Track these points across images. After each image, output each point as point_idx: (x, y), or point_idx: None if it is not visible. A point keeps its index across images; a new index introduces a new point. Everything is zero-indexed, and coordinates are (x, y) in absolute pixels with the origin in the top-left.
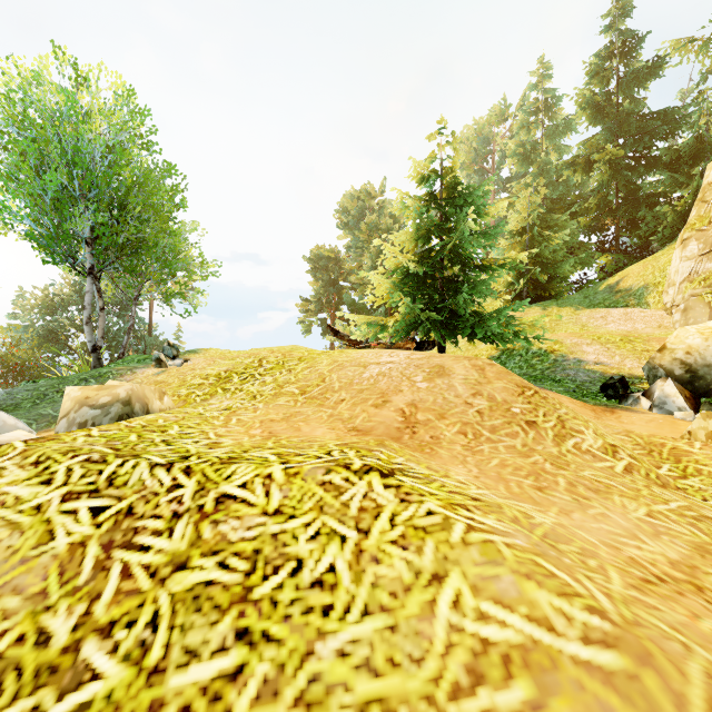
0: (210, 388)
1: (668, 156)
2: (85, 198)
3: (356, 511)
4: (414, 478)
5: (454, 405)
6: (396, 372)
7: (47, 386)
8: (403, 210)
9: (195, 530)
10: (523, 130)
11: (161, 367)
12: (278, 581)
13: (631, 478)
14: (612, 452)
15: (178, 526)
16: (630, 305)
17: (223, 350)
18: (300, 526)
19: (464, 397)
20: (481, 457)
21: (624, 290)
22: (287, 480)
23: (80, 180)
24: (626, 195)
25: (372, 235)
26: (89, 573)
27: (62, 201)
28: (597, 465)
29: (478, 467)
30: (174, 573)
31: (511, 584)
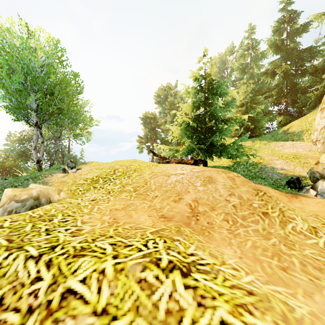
0: (87, 186)
1: (311, 69)
2: (33, 89)
3: (164, 313)
4: (204, 274)
5: (219, 201)
6: (185, 180)
7: (8, 183)
8: (186, 94)
9: None
10: (241, 58)
11: (65, 173)
12: None
13: None
14: (314, 232)
15: (28, 324)
16: (294, 140)
17: (99, 162)
18: None
19: (224, 196)
20: (240, 240)
21: (291, 133)
22: (115, 275)
23: (30, 80)
24: (291, 87)
25: (171, 107)
26: None
27: (21, 91)
28: (308, 242)
29: (240, 249)
30: None
31: None
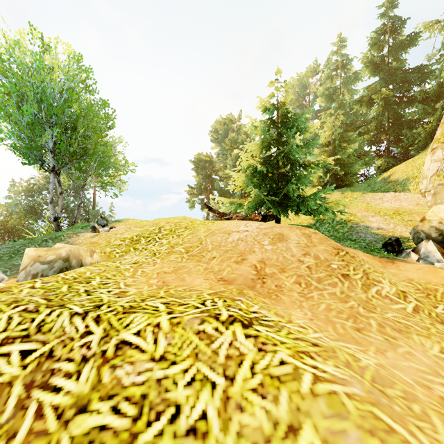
0: (126, 248)
1: (420, 96)
2: (49, 122)
3: (224, 358)
4: (267, 327)
5: (291, 262)
6: (250, 238)
7: (20, 245)
8: (253, 130)
9: (97, 374)
10: (328, 80)
11: (95, 232)
12: (159, 427)
13: (419, 317)
14: (403, 296)
15: (84, 370)
16: (397, 190)
17: (137, 220)
18: (180, 372)
19: (297, 256)
20: (312, 302)
21: (393, 181)
22: (171, 328)
23: (46, 111)
24: (394, 120)
25: (233, 146)
26: (11, 411)
27: (34, 124)
28: (394, 307)
29: (311, 311)
30: (76, 416)
31: (357, 441)
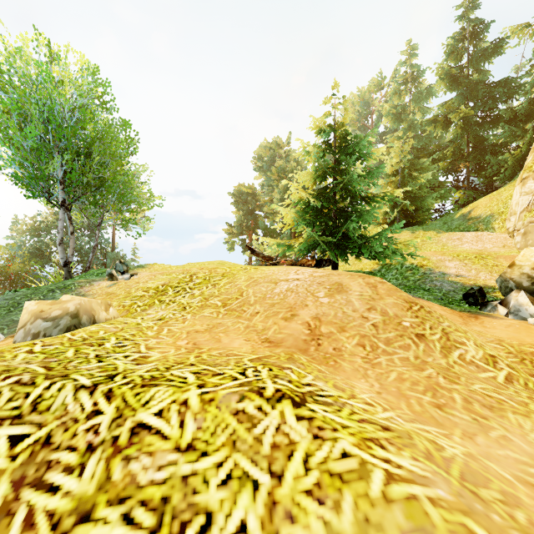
0: (149, 300)
1: (507, 115)
2: (57, 147)
3: (269, 448)
4: (325, 406)
5: (352, 319)
6: (302, 288)
7: (22, 296)
8: (305, 156)
9: (105, 468)
10: (395, 96)
11: (113, 280)
12: None
13: (514, 389)
14: (492, 362)
15: (90, 462)
16: (479, 229)
17: (164, 265)
18: (212, 467)
19: (360, 312)
20: (380, 371)
21: (475, 218)
22: (202, 407)
23: (54, 133)
24: (475, 145)
25: (280, 176)
26: None
27: (40, 150)
28: (482, 375)
29: (379, 382)
30: (76, 526)
31: None
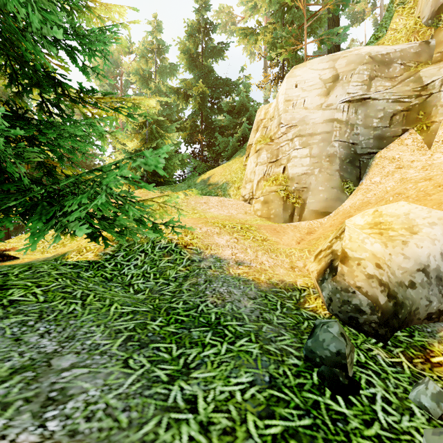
0: None
1: (227, 107)
2: None
3: None
4: None
5: None
6: None
7: None
8: None
9: None
10: (143, 59)
11: None
12: None
13: None
14: None
15: None
16: (219, 195)
17: None
18: None
19: None
20: None
21: (214, 184)
22: None
23: None
24: (207, 125)
25: None
26: None
27: None
28: None
29: None
30: None
31: None
